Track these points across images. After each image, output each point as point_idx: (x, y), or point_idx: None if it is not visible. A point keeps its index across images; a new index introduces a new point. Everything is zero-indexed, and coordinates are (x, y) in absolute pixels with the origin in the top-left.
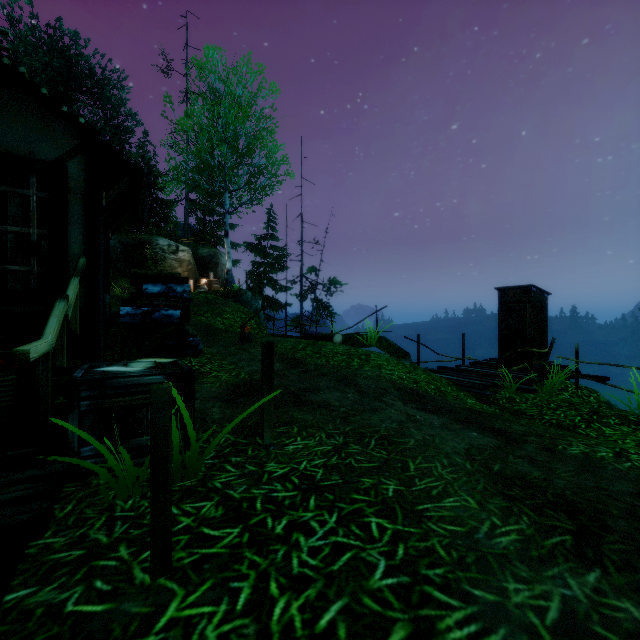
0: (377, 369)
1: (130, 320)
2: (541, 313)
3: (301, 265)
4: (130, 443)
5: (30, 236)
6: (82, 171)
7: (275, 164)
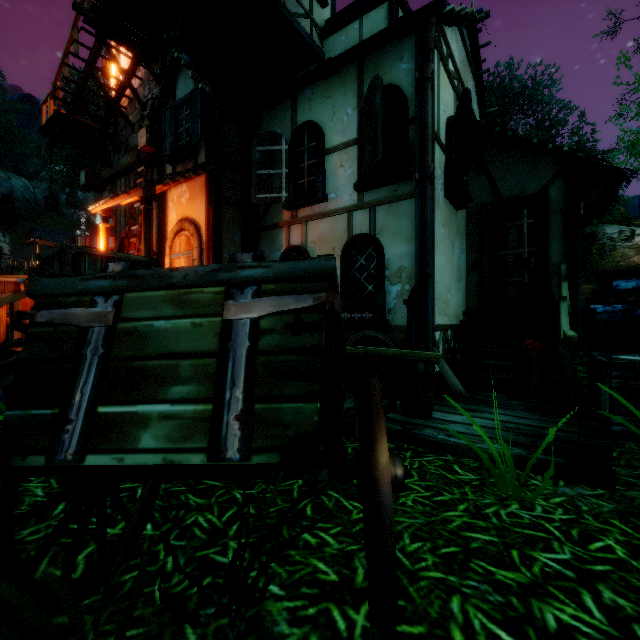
0: None
1: (607, 317)
2: None
3: None
4: None
5: (522, 255)
6: (561, 191)
7: None
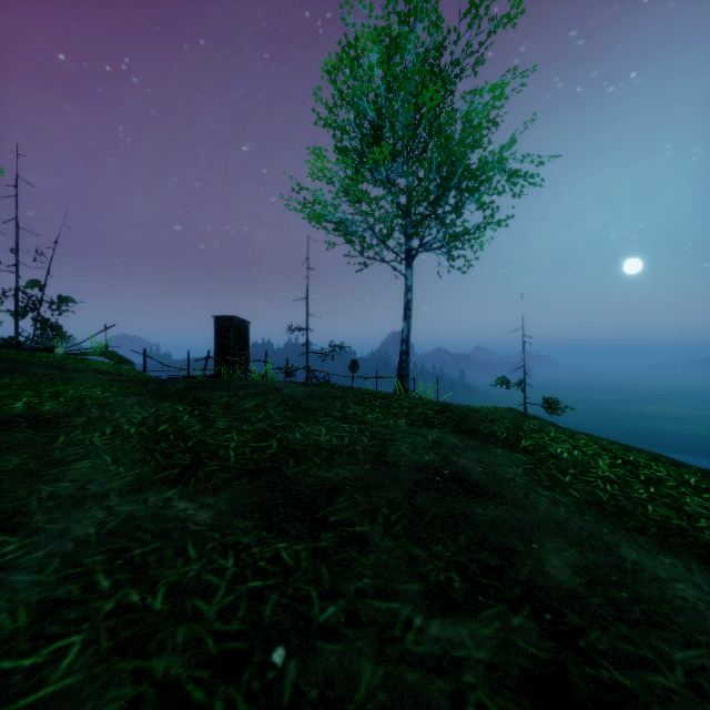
0: (88, 365)
1: None
2: (243, 335)
3: (16, 277)
4: None
5: None
6: None
7: None
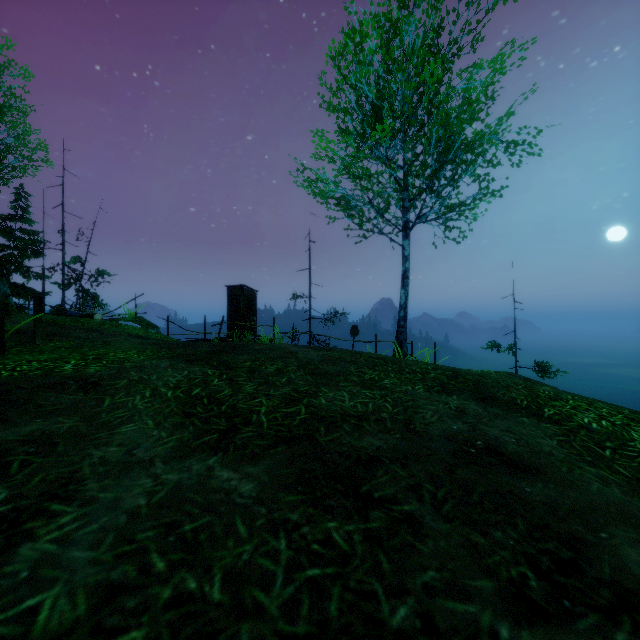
0: (122, 329)
1: None
2: (252, 303)
3: (63, 254)
4: None
5: None
6: None
7: (29, 148)
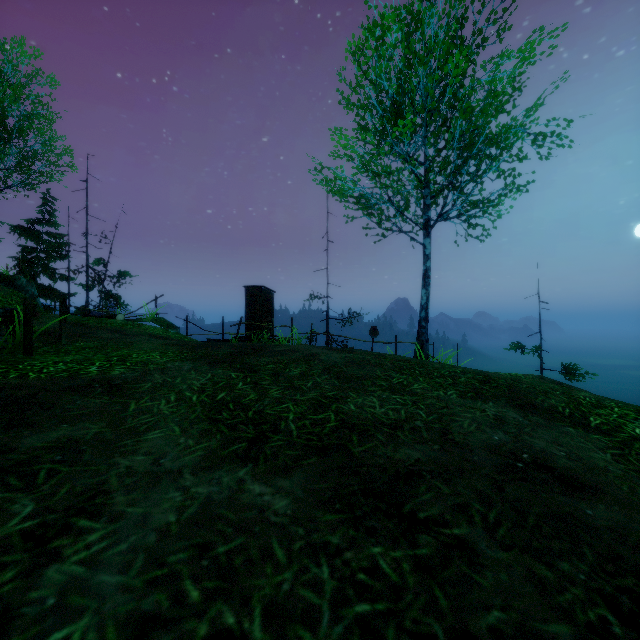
0: (143, 330)
1: None
2: (269, 303)
3: (87, 256)
4: None
5: None
6: None
7: (55, 154)
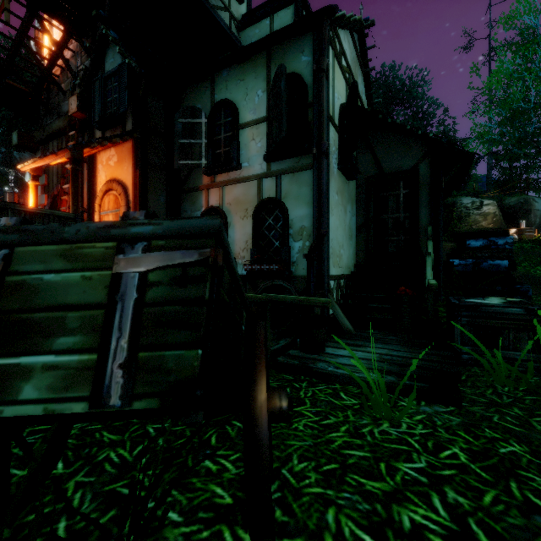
0: None
1: (461, 269)
2: None
3: None
4: (495, 352)
5: (399, 218)
6: (428, 168)
7: None
